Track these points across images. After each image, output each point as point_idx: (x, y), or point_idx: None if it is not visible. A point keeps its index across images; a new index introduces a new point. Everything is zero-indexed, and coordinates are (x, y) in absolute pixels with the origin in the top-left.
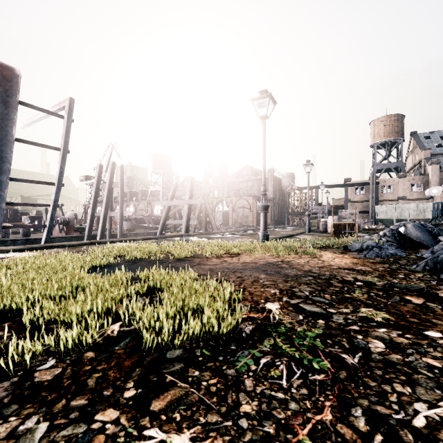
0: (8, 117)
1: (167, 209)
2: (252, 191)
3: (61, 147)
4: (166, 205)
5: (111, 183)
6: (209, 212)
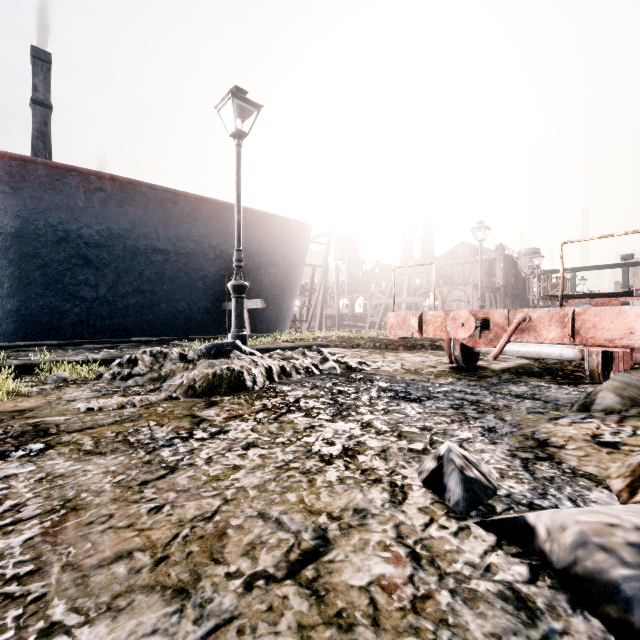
0: (304, 252)
1: (384, 307)
2: (471, 278)
3: (323, 265)
4: (383, 303)
5: (325, 282)
6: (420, 308)
